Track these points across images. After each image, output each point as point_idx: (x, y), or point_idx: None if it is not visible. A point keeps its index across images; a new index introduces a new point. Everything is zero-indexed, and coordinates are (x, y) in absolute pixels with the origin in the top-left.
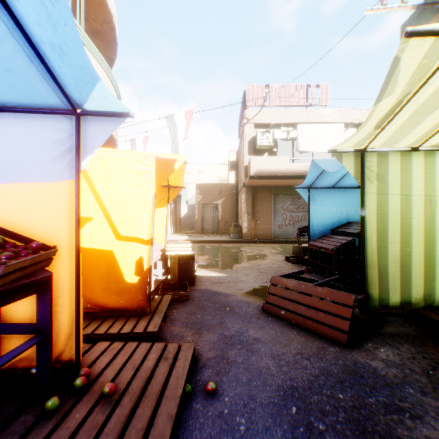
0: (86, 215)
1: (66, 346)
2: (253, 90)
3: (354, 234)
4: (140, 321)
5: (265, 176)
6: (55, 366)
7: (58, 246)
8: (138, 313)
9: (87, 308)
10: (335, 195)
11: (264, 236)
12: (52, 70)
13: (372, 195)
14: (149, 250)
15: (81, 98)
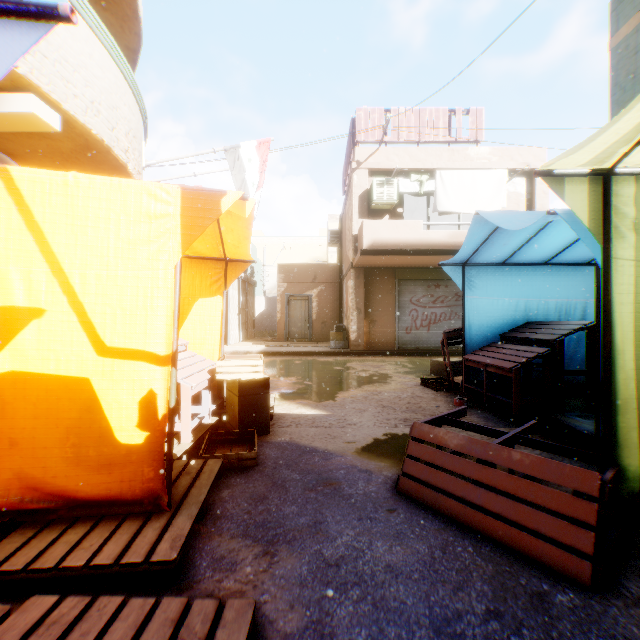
0: (32, 304)
1: None
2: (366, 117)
3: (548, 343)
4: (145, 528)
5: (386, 251)
6: None
7: None
8: (144, 506)
9: (33, 500)
10: (506, 277)
11: (383, 344)
12: None
13: (625, 264)
14: (168, 376)
15: None
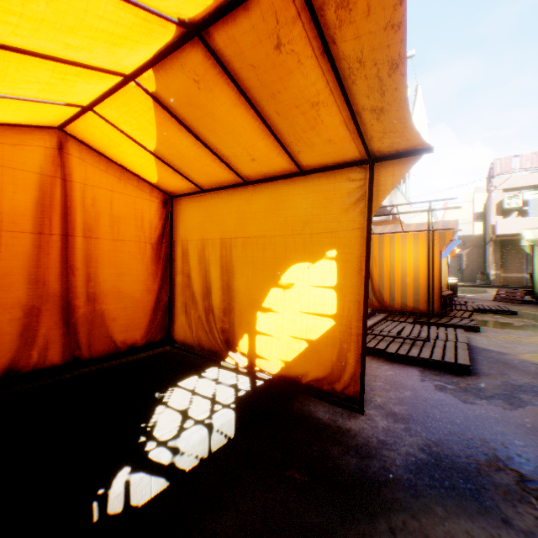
0: None
1: None
2: (499, 162)
3: None
4: None
5: (511, 234)
6: None
7: None
8: None
9: None
10: None
11: (513, 283)
12: None
13: (536, 260)
14: None
15: None
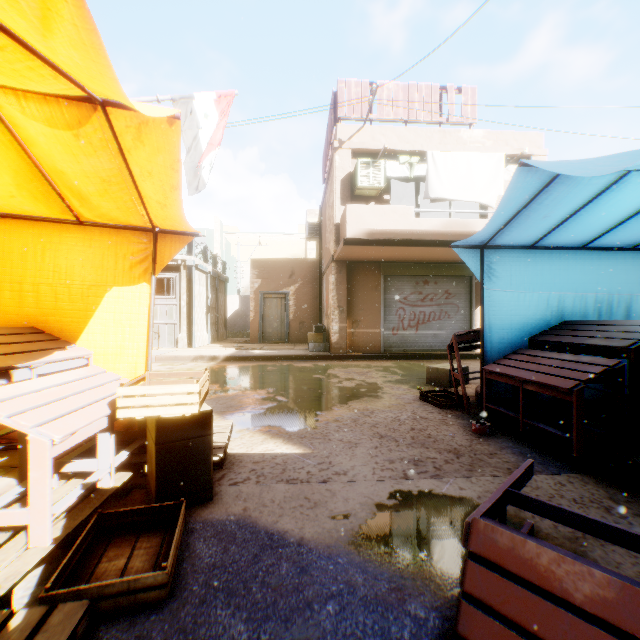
0: None
1: None
2: (349, 91)
3: (613, 351)
4: None
5: (373, 240)
6: None
7: None
8: None
9: None
10: (535, 265)
11: (367, 347)
12: None
13: None
14: None
15: None
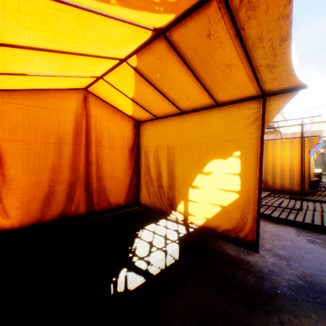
0: None
1: None
2: None
3: None
4: None
5: None
6: None
7: None
8: None
9: None
10: None
11: None
12: None
13: None
14: None
15: None
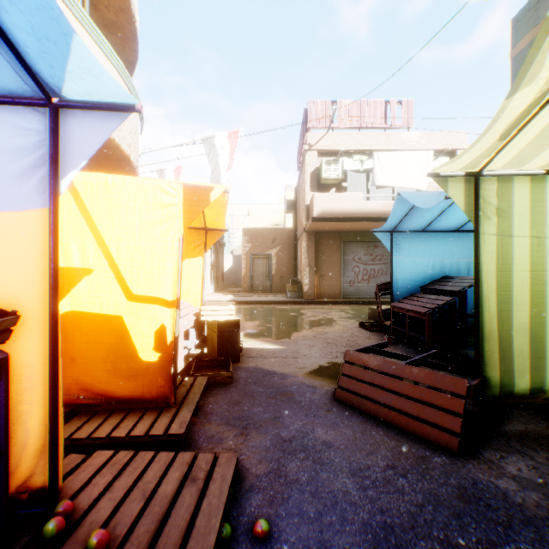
0: (84, 266)
1: (38, 466)
2: (316, 108)
3: (454, 293)
4: (160, 416)
5: (333, 218)
6: (19, 497)
7: (24, 311)
8: (158, 404)
9: (85, 398)
10: (425, 242)
11: (330, 295)
12: (1, 25)
13: (490, 238)
14: (174, 314)
15: (54, 76)
